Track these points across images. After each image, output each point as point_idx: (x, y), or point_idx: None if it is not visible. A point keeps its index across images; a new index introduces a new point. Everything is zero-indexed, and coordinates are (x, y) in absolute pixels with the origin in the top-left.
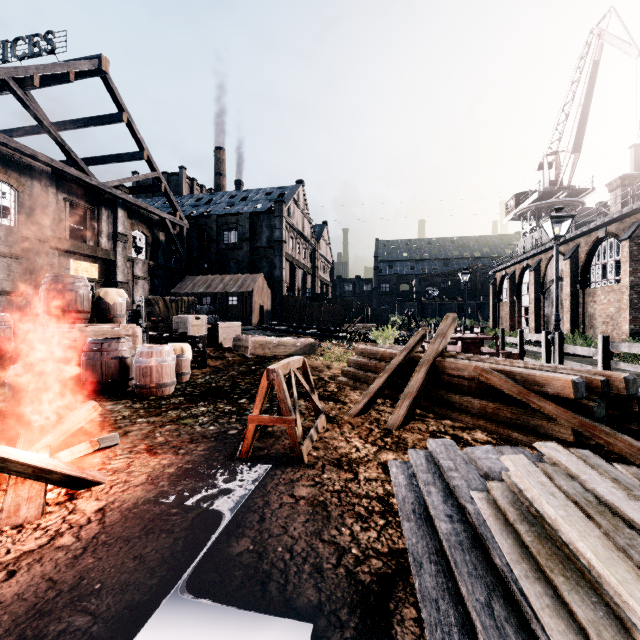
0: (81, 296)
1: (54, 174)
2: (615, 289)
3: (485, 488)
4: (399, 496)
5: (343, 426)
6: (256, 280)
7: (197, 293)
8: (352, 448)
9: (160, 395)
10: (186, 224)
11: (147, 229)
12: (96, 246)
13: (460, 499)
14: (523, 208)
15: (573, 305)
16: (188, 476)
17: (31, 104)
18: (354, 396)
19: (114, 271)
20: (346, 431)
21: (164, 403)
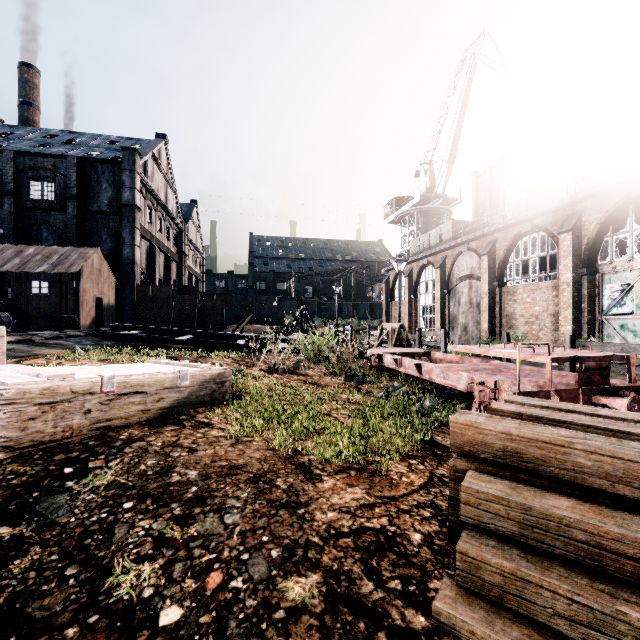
0: None
1: None
2: (542, 287)
3: None
4: None
5: None
6: (87, 256)
7: None
8: None
9: None
10: None
11: None
12: None
13: None
14: (405, 210)
15: (491, 304)
16: None
17: None
18: None
19: None
20: None
21: None
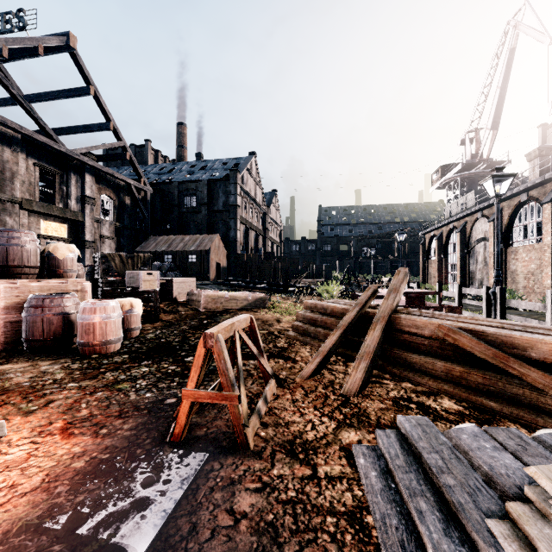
0: (28, 251)
1: (24, 140)
2: (536, 248)
3: (502, 510)
4: (376, 513)
5: (295, 391)
6: (213, 240)
7: (159, 251)
8: (307, 424)
9: (104, 353)
10: (150, 189)
11: (114, 193)
12: (65, 208)
13: (473, 534)
14: (448, 178)
15: None
16: (98, 475)
17: (0, 74)
18: (305, 353)
19: (82, 231)
20: (298, 398)
21: (105, 362)
